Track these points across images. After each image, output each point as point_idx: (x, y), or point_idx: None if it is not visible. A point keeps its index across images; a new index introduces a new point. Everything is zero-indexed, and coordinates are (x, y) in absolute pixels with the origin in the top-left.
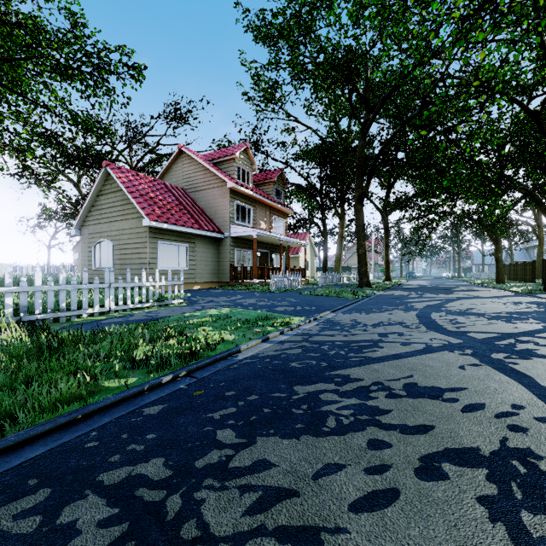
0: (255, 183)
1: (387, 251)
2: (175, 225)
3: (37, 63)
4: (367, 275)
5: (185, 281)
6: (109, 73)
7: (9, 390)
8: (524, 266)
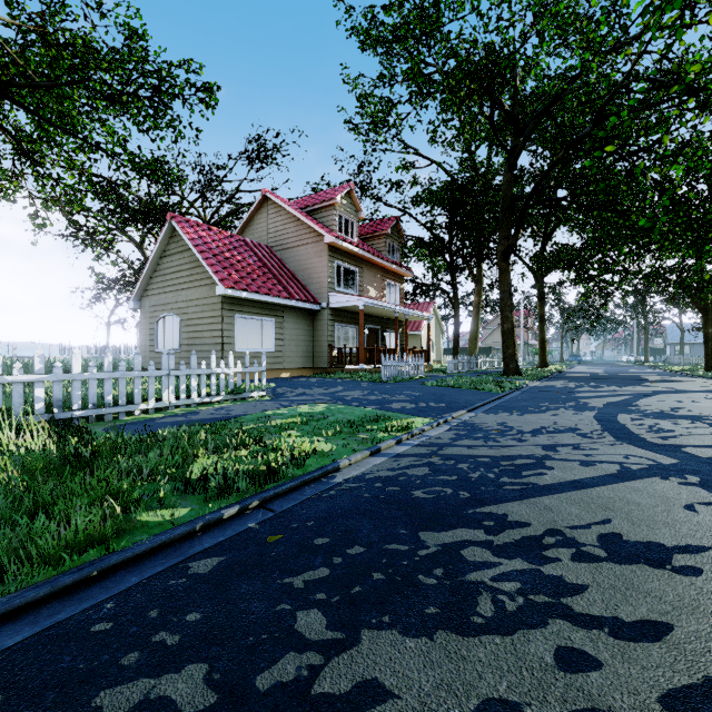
0: (362, 237)
1: (543, 326)
2: (257, 294)
3: (84, 89)
4: (515, 360)
5: (270, 367)
6: (173, 98)
7: (6, 525)
8: None
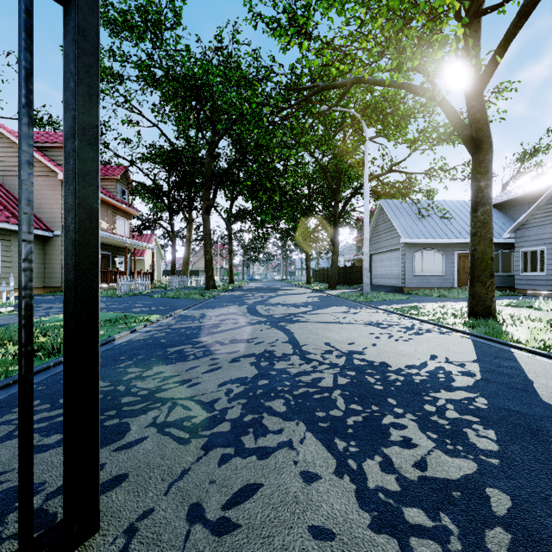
0: None
1: (231, 257)
2: None
3: None
4: (213, 279)
5: None
6: None
7: None
8: (323, 271)
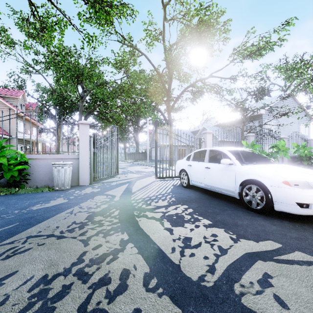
0: None
1: None
2: None
3: None
4: None
5: None
6: None
7: None
8: (132, 154)
